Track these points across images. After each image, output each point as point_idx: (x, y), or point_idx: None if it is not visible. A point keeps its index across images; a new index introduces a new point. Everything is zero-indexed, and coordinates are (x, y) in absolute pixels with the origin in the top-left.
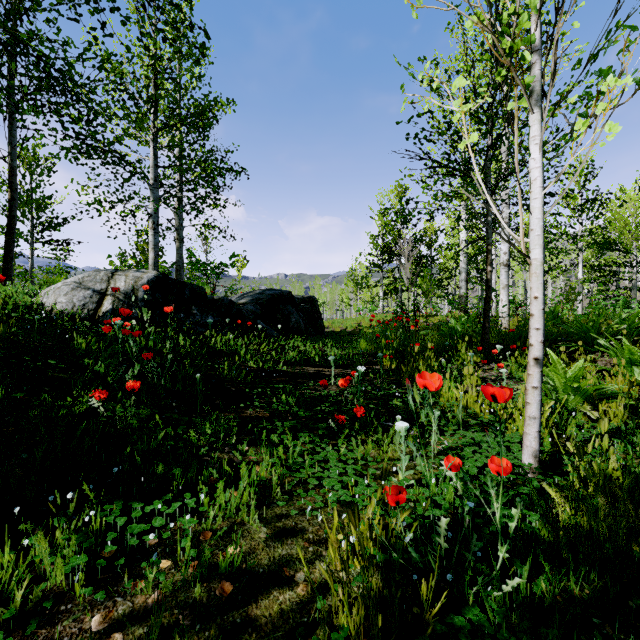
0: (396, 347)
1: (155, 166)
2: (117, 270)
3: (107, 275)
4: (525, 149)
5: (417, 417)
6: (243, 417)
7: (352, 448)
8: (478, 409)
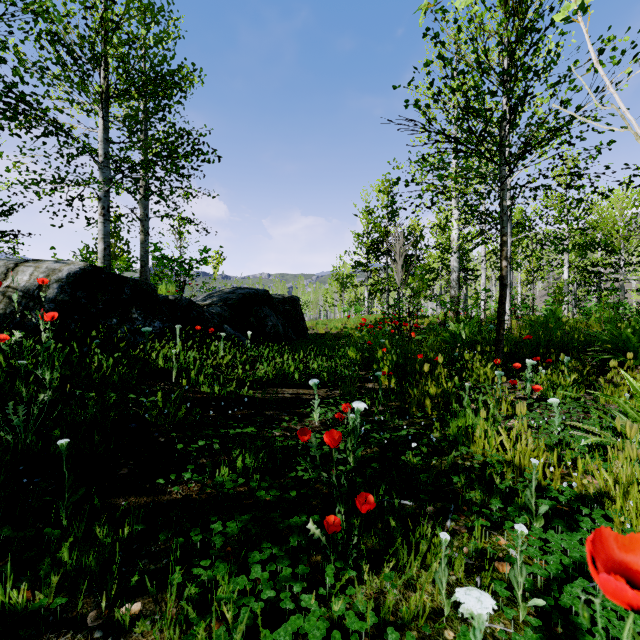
0: (396, 360)
1: (105, 140)
2: (29, 260)
3: (6, 266)
4: (555, 114)
5: (447, 485)
6: (161, 504)
7: (353, 593)
8: (540, 471)
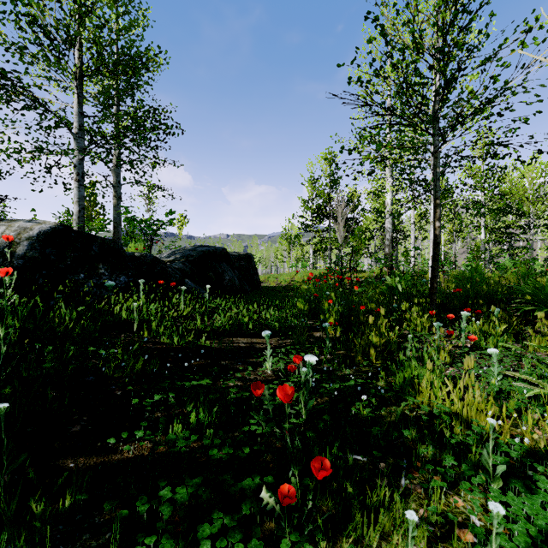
0: (341, 312)
1: (79, 114)
2: (3, 220)
3: None
4: (485, 88)
5: (397, 437)
6: (111, 465)
7: None
8: (487, 423)
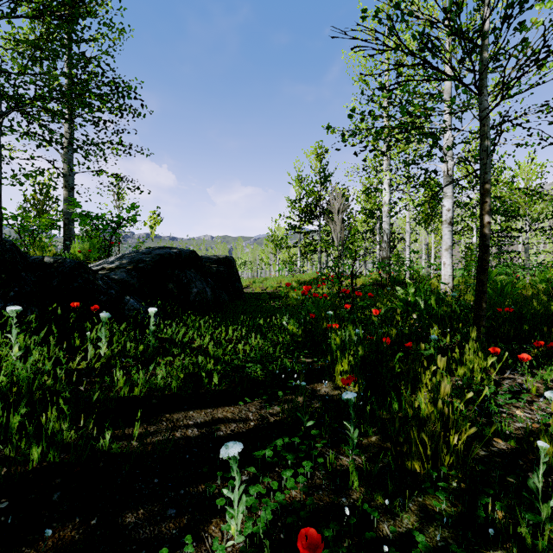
0: (361, 353)
1: None
2: None
3: None
4: None
5: None
6: None
7: None
8: None
